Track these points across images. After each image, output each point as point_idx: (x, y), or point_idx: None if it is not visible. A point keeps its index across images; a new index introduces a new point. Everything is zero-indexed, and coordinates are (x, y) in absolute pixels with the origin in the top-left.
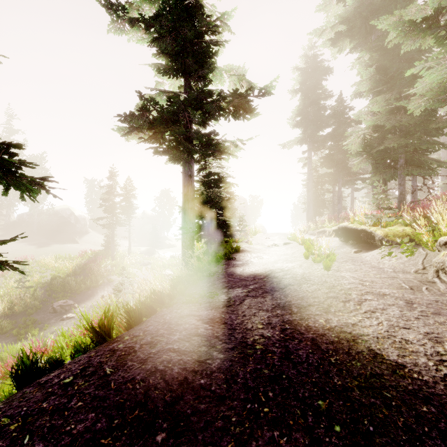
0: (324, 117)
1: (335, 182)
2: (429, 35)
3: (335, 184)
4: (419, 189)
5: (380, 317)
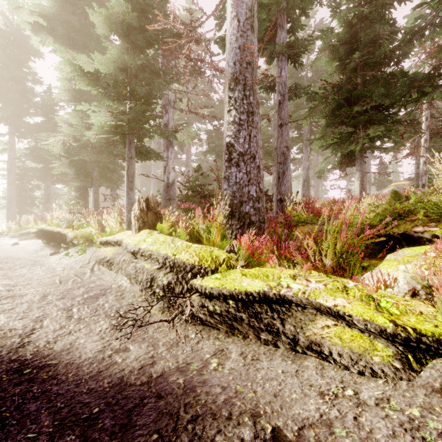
0: (32, 103)
1: (44, 179)
2: (92, 87)
3: (44, 182)
4: (109, 198)
5: (3, 317)
